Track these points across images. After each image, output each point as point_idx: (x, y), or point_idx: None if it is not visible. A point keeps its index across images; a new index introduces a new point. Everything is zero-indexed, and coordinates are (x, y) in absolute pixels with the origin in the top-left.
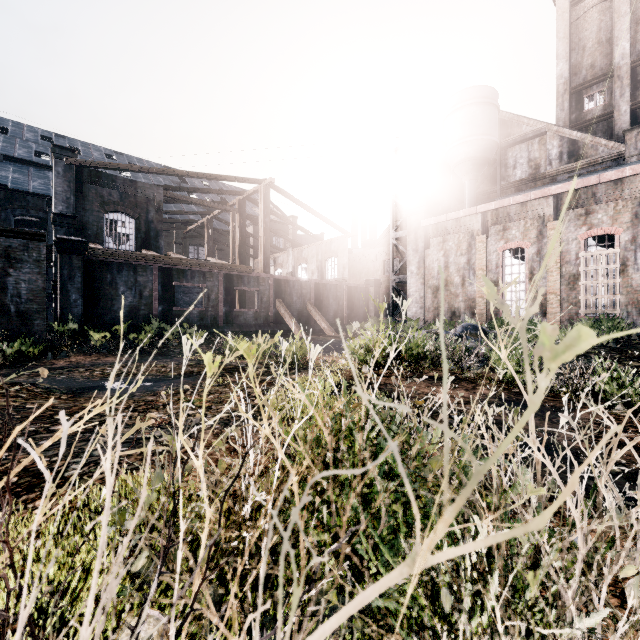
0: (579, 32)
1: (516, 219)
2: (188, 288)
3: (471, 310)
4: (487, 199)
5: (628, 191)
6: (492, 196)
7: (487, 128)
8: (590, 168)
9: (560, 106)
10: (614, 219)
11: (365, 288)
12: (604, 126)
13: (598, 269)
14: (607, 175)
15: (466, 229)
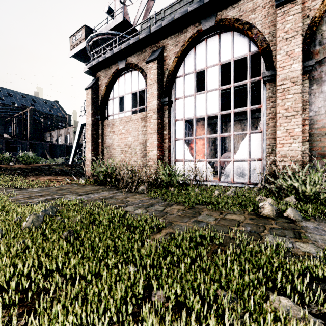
0: None
1: None
2: None
3: None
4: None
5: None
6: None
7: None
8: None
9: None
10: None
11: None
12: None
13: None
14: None
15: None
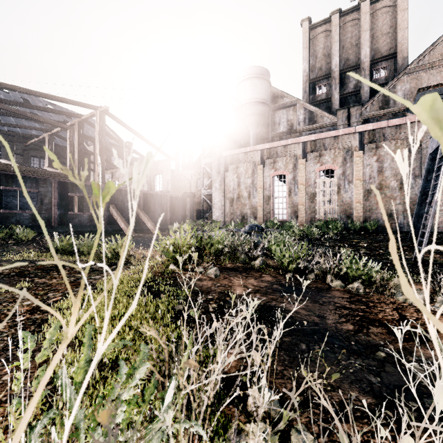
0: (314, 46)
1: (281, 156)
2: (18, 192)
3: (254, 215)
4: (263, 142)
5: (341, 144)
6: (266, 141)
7: (264, 95)
8: (320, 129)
9: (304, 89)
10: (334, 160)
11: (183, 198)
12: (326, 105)
13: (326, 190)
14: (330, 133)
15: (251, 160)
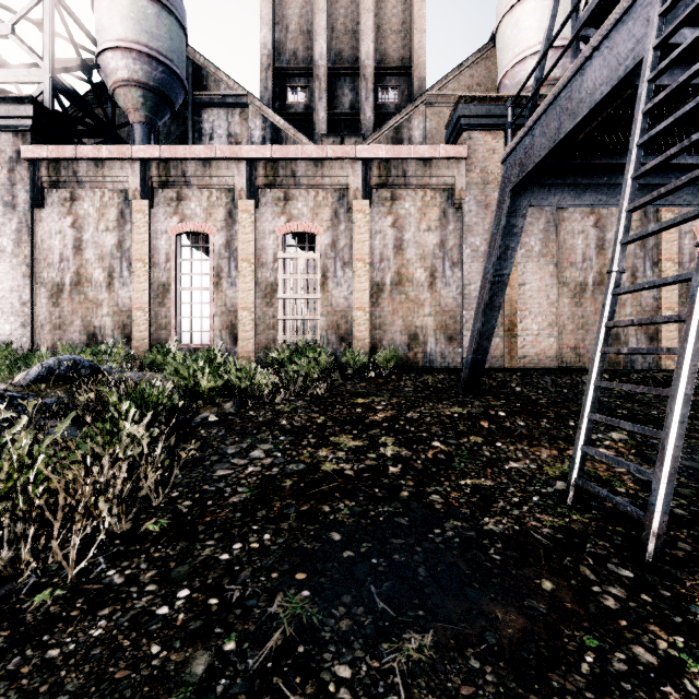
0: (283, 6)
1: (197, 185)
2: None
3: (125, 332)
4: None
5: (329, 179)
6: None
7: (166, 47)
8: None
9: (264, 82)
10: (315, 213)
11: None
12: (306, 128)
13: (298, 279)
14: (308, 149)
15: (115, 184)
